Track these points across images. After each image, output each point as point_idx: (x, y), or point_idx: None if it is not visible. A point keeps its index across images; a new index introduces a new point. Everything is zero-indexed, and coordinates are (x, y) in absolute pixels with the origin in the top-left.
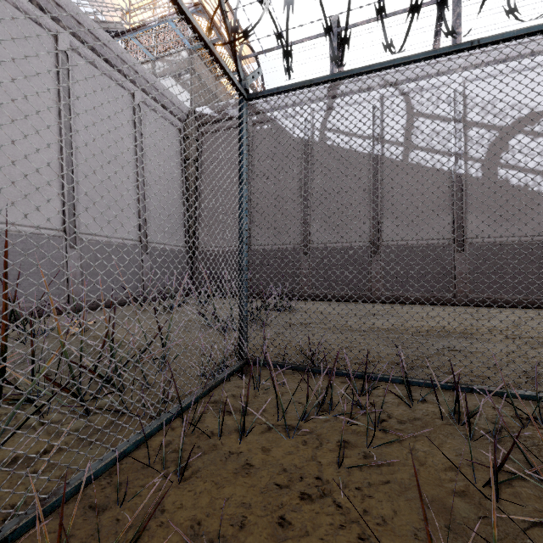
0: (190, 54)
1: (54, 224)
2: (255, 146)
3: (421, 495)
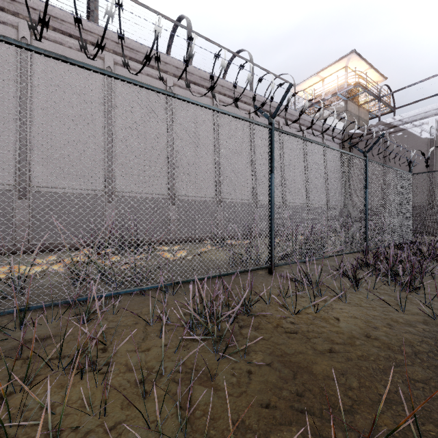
0: (345, 103)
1: (304, 201)
2: (390, 146)
3: None
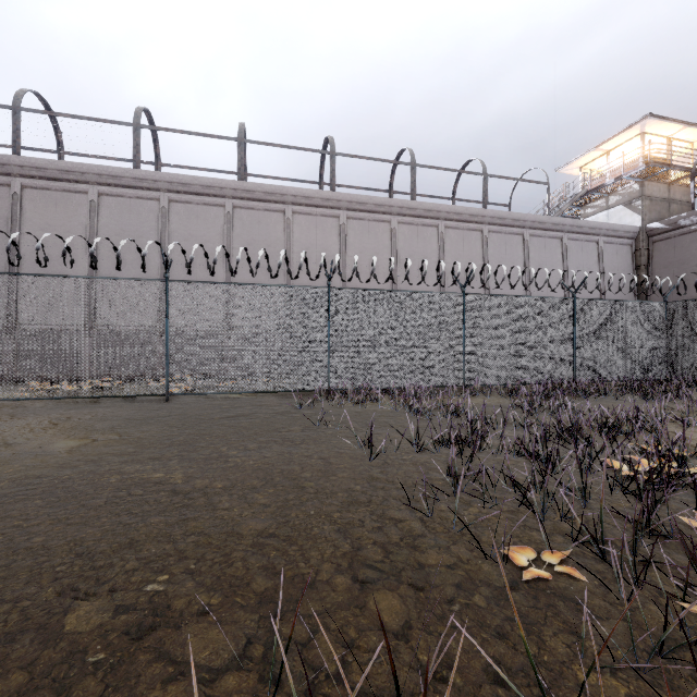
0: (640, 185)
1: None
2: None
3: (675, 376)
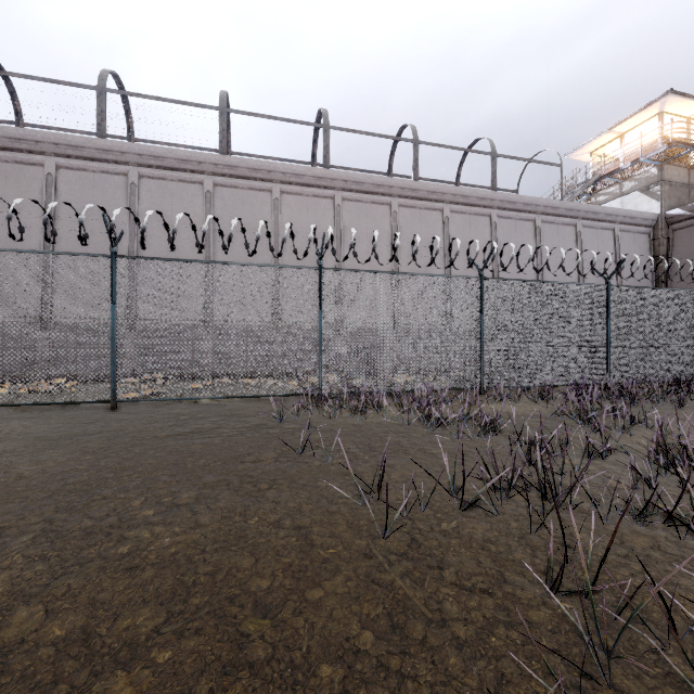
0: (659, 169)
1: None
2: None
3: None
